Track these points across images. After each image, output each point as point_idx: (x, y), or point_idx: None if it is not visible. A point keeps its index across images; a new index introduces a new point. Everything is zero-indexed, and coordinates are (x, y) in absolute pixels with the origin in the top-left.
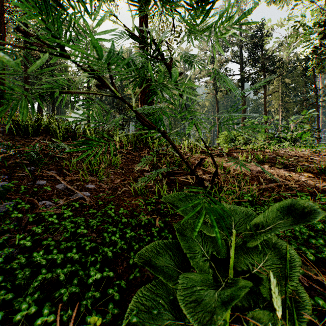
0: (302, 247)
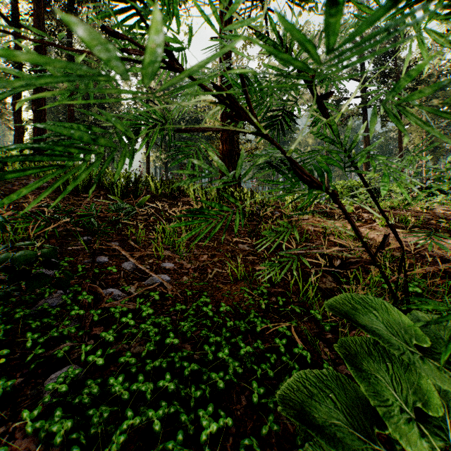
0: None
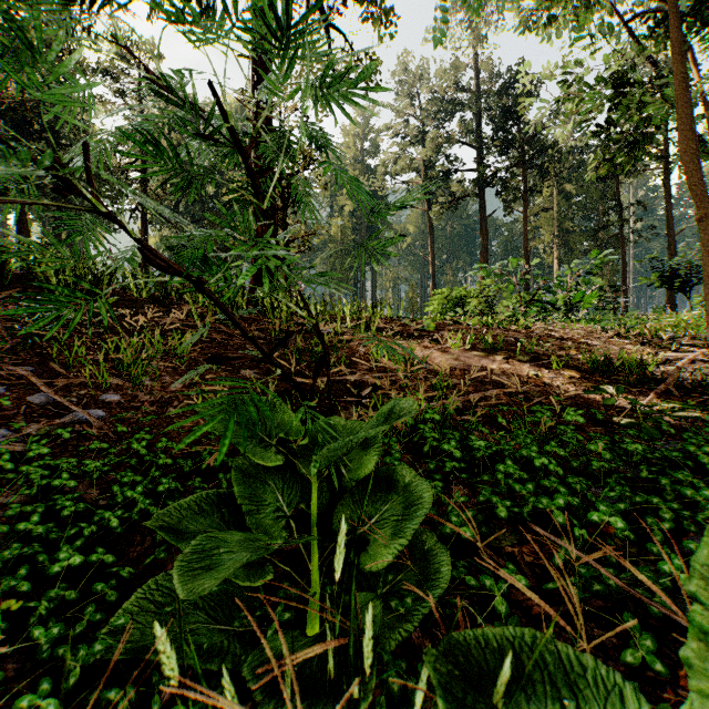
0: (494, 498)
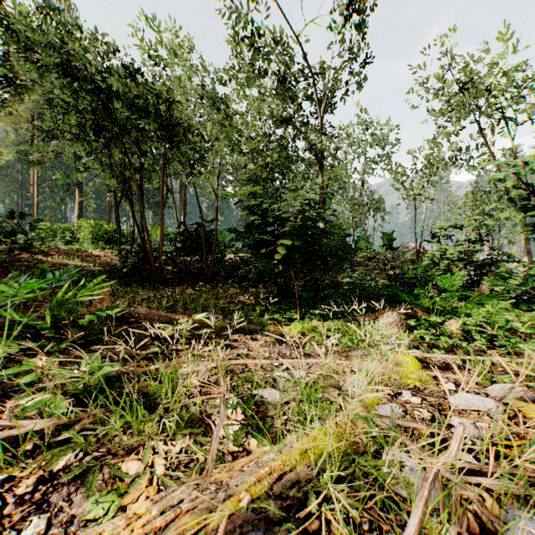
0: None
